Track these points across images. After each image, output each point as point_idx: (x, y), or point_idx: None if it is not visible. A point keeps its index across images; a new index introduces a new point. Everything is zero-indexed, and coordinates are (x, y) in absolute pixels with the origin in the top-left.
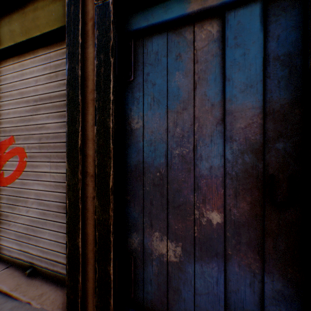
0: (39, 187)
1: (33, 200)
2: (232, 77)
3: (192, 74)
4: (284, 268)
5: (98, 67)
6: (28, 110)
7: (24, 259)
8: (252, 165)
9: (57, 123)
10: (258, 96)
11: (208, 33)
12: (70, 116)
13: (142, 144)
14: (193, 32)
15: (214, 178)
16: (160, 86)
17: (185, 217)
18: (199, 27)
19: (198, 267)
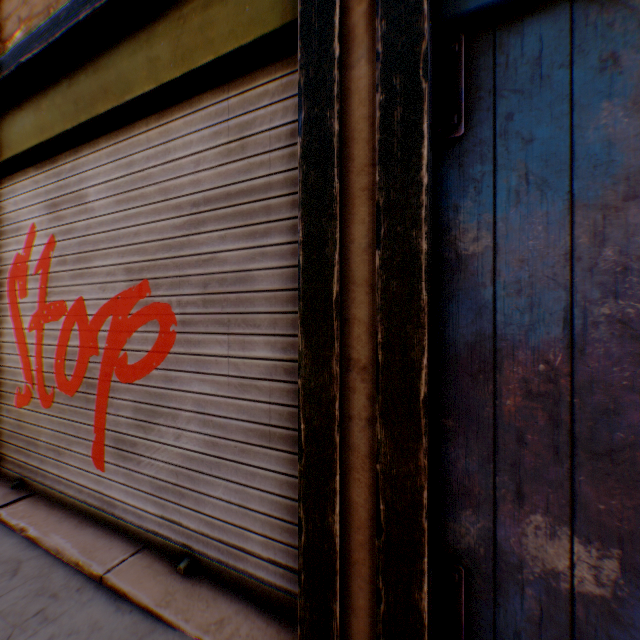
0: (203, 388)
1: (190, 414)
2: None
3: None
4: None
5: (387, 108)
6: (178, 224)
7: (168, 536)
8: None
9: (243, 250)
10: None
11: None
12: (309, 230)
13: (490, 291)
14: None
15: None
16: (546, 143)
17: (632, 484)
18: None
19: None
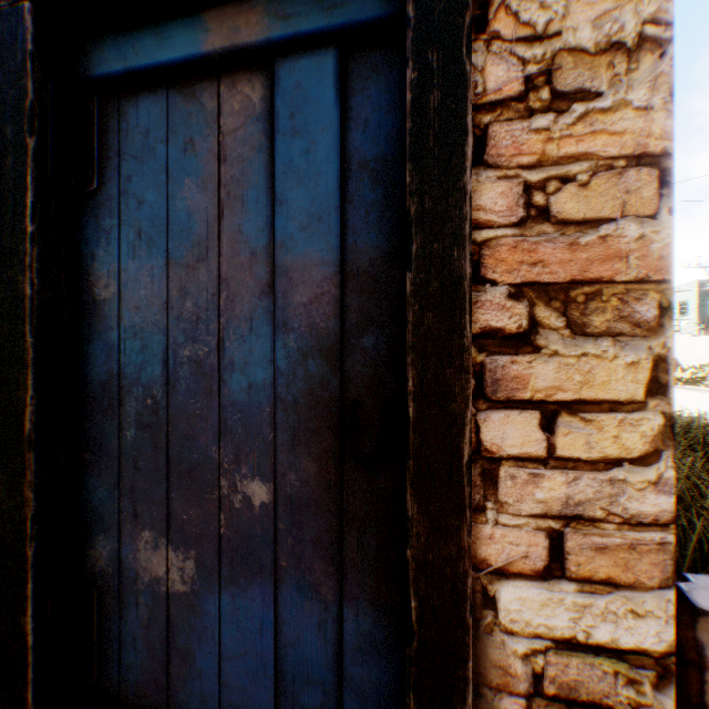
0: None
1: None
2: (287, 196)
3: (216, 184)
4: (377, 587)
5: (3, 155)
6: None
7: None
8: (322, 382)
9: None
10: (333, 241)
11: (246, 100)
12: None
13: (117, 334)
14: (217, 94)
15: (256, 408)
16: (153, 206)
17: (203, 495)
18: (230, 87)
19: (227, 601)
